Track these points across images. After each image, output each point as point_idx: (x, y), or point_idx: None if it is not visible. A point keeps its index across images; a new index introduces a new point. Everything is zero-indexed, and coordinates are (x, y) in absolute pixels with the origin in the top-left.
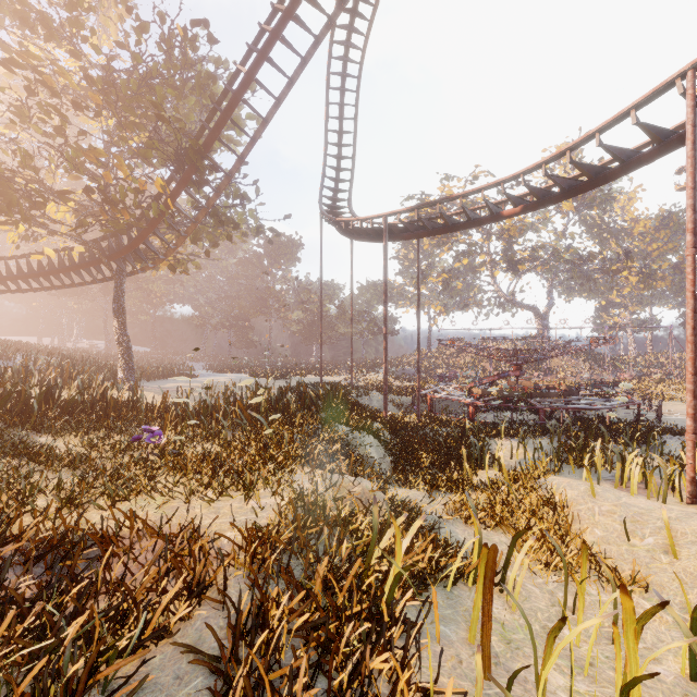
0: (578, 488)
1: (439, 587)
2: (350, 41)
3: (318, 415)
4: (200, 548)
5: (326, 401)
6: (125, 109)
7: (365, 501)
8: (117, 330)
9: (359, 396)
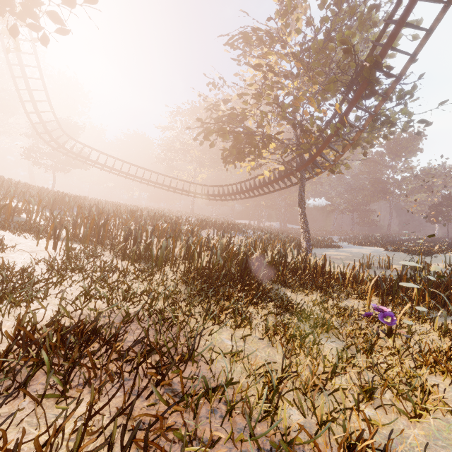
0: None
1: None
2: None
3: None
4: None
5: None
6: (313, 64)
7: None
8: (300, 216)
9: None
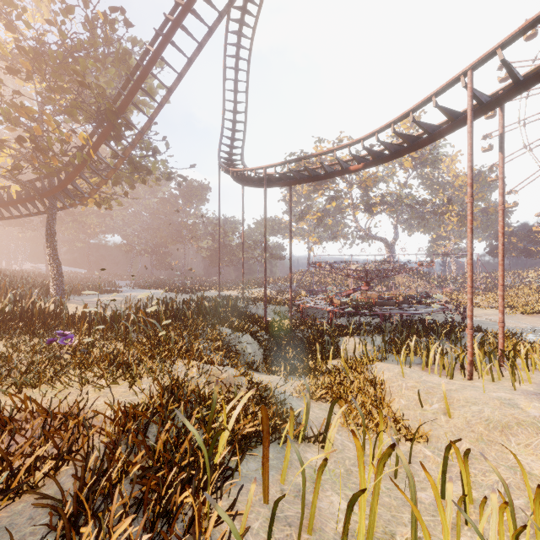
0: (394, 370)
1: (274, 445)
2: (241, 32)
3: (210, 321)
4: (77, 422)
5: (217, 310)
6: (53, 75)
7: (229, 384)
8: (49, 254)
9: (248, 306)
